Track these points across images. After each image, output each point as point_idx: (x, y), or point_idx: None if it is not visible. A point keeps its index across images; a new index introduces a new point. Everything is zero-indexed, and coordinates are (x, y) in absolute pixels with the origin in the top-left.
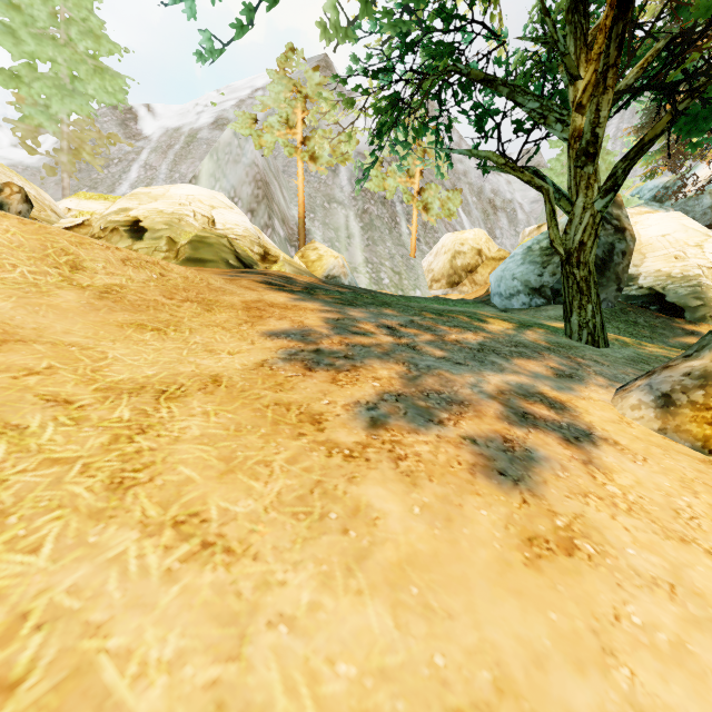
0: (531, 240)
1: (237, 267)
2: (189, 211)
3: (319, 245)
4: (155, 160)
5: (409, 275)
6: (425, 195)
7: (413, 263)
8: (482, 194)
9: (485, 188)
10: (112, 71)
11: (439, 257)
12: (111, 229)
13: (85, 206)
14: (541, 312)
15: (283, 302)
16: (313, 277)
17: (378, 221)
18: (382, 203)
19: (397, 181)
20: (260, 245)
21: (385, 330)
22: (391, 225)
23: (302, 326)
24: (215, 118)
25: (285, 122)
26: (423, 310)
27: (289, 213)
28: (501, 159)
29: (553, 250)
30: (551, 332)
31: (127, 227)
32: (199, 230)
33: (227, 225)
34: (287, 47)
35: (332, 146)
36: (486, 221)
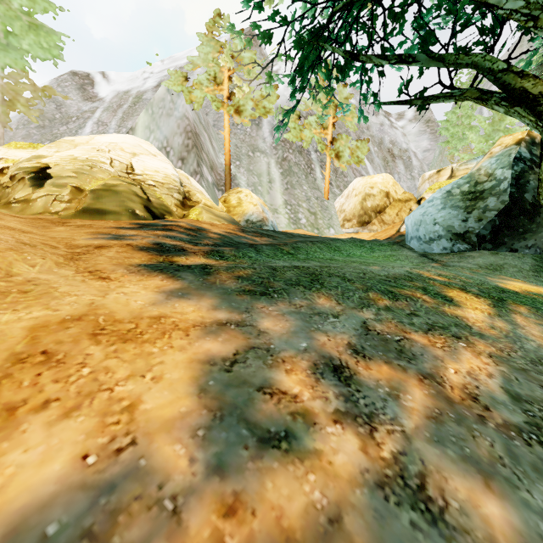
0: (450, 185)
1: (143, 218)
2: (105, 158)
3: (241, 190)
4: (106, 118)
5: (324, 215)
6: (337, 144)
7: (326, 204)
8: (382, 144)
9: (385, 139)
10: (47, 28)
11: (351, 199)
12: (16, 177)
13: (11, 154)
14: (467, 258)
15: (137, 308)
16: (232, 223)
17: (296, 168)
18: (299, 151)
19: (313, 132)
20: (180, 191)
21: (332, 391)
22: (306, 171)
23: (115, 446)
24: (158, 82)
25: (213, 80)
26: (368, 288)
27: (218, 160)
28: (494, 66)
29: (476, 195)
30: (535, 310)
31: (32, 174)
32: (110, 177)
33: (146, 171)
34: (215, 12)
35: (254, 100)
36: (386, 167)
